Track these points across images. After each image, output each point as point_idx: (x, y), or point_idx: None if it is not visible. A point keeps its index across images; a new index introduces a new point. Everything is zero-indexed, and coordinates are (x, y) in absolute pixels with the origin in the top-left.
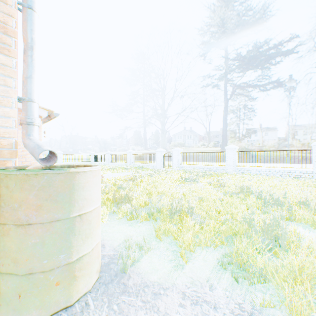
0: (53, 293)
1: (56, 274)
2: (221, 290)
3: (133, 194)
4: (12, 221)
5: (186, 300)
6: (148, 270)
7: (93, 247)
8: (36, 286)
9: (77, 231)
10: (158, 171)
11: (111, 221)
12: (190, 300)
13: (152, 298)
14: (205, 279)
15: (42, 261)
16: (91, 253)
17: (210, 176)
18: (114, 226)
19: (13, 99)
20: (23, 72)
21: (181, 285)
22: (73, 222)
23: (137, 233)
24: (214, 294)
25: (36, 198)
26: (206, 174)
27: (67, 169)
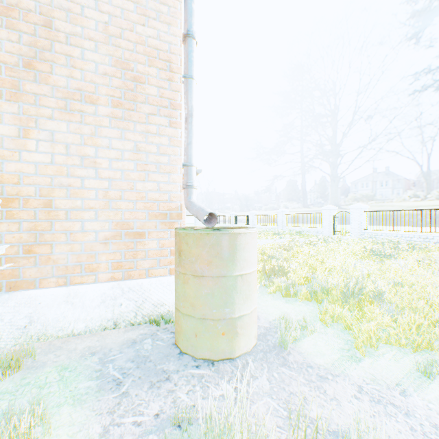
0: (220, 340)
1: (222, 325)
2: (420, 399)
3: (288, 266)
4: (190, 272)
5: (363, 395)
6: (311, 352)
7: (251, 309)
8: (207, 330)
9: (238, 290)
10: (324, 239)
11: (263, 294)
12: (368, 396)
13: (317, 379)
14: (394, 382)
15: (212, 310)
16: (250, 315)
17: (423, 250)
18: (267, 300)
19: (179, 167)
20: (185, 140)
21: (357, 378)
22: (235, 281)
23: (296, 312)
24: (406, 400)
25: (207, 254)
26: (416, 246)
27: (230, 230)
